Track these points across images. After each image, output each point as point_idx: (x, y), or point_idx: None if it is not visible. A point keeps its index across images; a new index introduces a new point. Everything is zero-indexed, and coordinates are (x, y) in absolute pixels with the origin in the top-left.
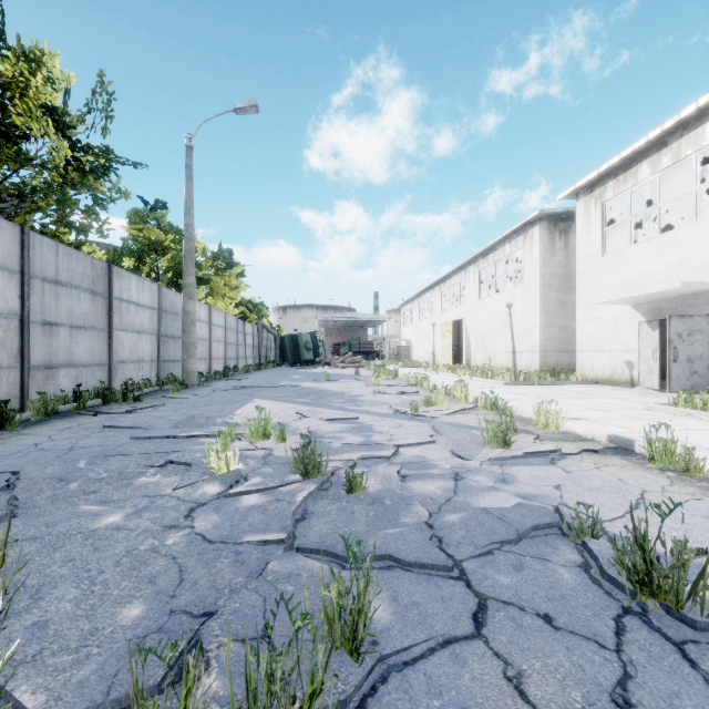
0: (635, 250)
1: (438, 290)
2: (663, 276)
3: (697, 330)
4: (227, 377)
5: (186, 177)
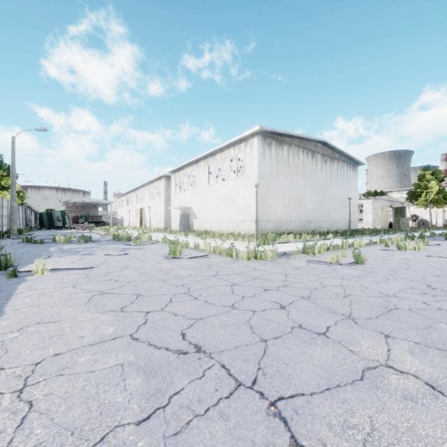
0: (180, 194)
1: (135, 193)
2: (184, 202)
3: (185, 217)
4: (22, 233)
5: (12, 153)
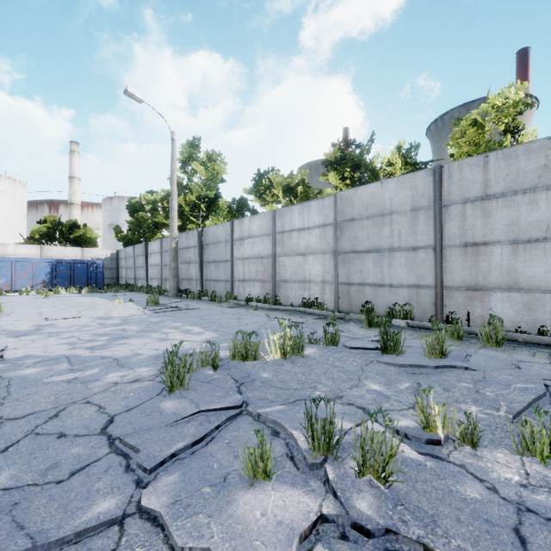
0: None
1: None
2: None
3: None
4: None
5: None
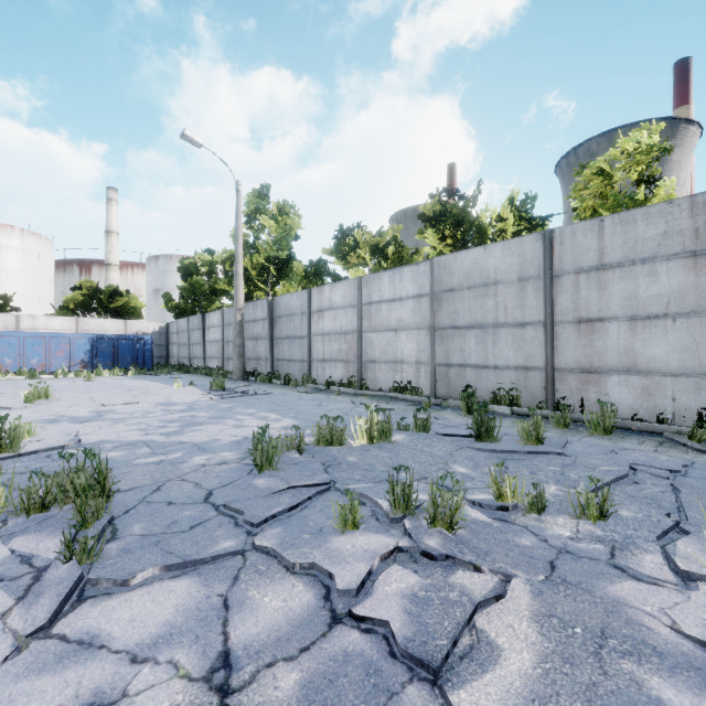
0: None
1: None
2: None
3: None
4: None
5: None
